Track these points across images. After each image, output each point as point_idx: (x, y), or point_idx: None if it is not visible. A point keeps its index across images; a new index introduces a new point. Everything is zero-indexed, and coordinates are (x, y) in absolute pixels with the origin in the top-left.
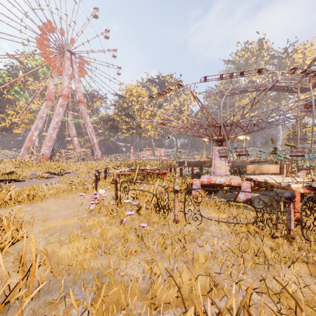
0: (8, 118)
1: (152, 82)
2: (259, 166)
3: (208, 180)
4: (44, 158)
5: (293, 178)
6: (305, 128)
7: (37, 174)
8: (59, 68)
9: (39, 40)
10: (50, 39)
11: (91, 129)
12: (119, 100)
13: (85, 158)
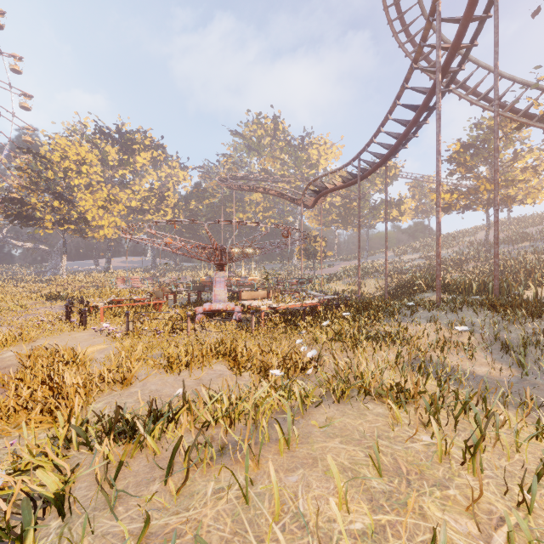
0: None
1: (106, 134)
2: (251, 292)
3: (210, 307)
4: None
5: (269, 302)
6: (315, 242)
7: None
8: None
9: None
10: None
11: None
12: (35, 162)
13: None
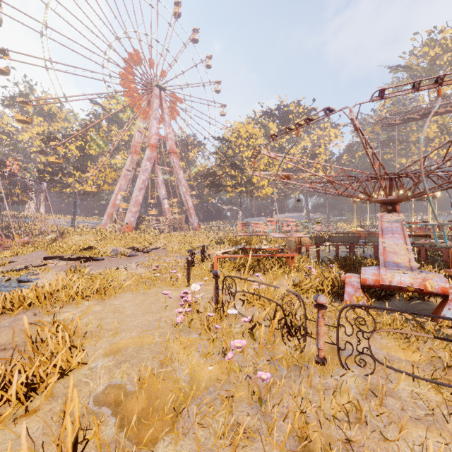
0: (90, 178)
1: (269, 115)
2: None
3: (376, 278)
4: (129, 227)
5: None
6: None
7: (118, 251)
8: (145, 111)
9: (123, 78)
10: (135, 75)
11: (185, 188)
12: (222, 146)
13: (177, 228)
